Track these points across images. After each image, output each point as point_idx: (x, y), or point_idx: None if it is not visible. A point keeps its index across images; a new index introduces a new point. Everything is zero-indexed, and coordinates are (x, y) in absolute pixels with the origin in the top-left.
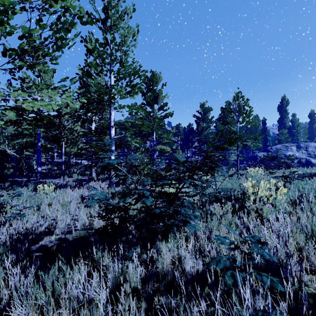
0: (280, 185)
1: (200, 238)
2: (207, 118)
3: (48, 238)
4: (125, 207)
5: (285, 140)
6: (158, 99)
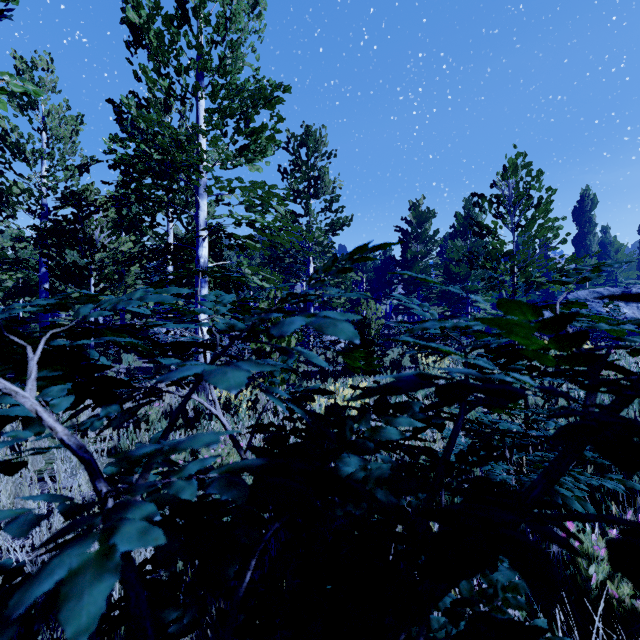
0: None
1: None
2: (424, 233)
3: None
4: None
5: (592, 282)
6: (320, 187)
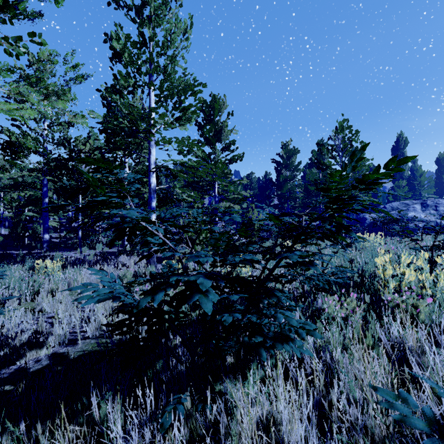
0: (439, 262)
1: (315, 371)
2: (291, 164)
3: (34, 354)
4: (158, 309)
5: (403, 196)
6: (222, 135)
